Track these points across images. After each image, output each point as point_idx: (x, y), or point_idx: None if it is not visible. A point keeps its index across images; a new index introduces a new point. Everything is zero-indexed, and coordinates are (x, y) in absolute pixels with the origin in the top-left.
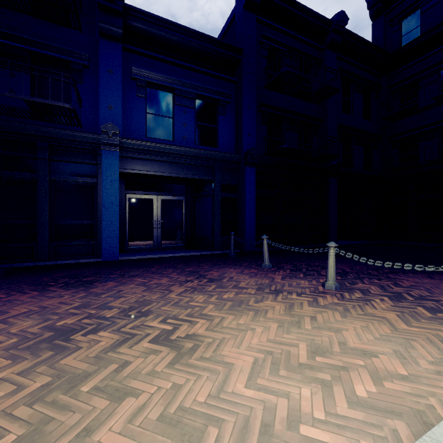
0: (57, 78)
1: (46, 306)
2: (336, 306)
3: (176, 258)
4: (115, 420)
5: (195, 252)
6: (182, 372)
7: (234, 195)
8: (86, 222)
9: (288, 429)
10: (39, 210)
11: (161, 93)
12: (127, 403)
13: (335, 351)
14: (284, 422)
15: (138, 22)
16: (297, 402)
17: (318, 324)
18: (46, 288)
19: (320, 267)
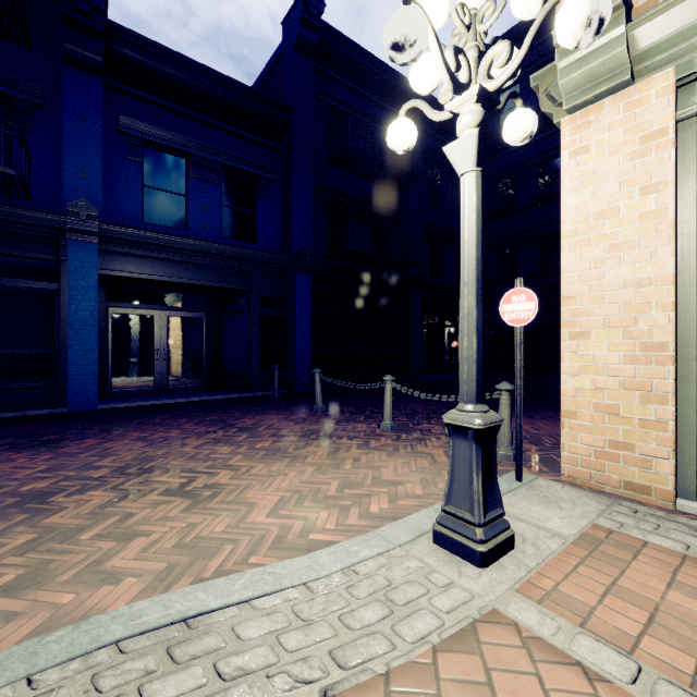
0: None
1: None
2: (387, 448)
3: (191, 404)
4: (126, 553)
5: (222, 394)
6: (199, 514)
7: (280, 312)
8: (39, 352)
9: (299, 538)
10: None
11: (168, 157)
12: (138, 541)
13: (366, 484)
14: (297, 534)
15: (131, 49)
16: (313, 522)
17: (359, 465)
18: None
19: None
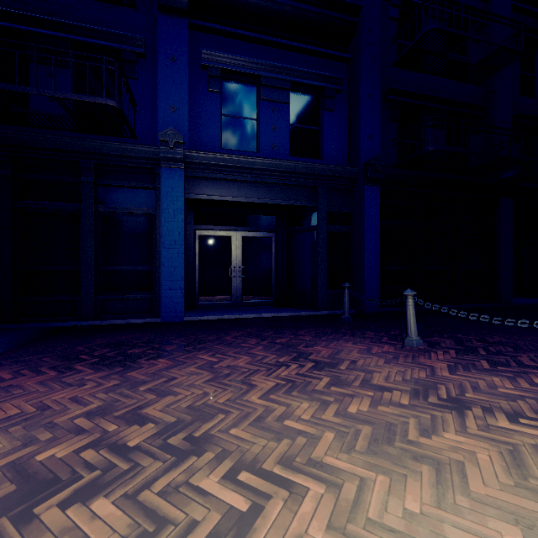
0: (97, 65)
1: (48, 406)
2: None
3: (262, 320)
4: None
5: (289, 311)
6: None
7: (347, 228)
8: (141, 268)
9: None
10: (83, 252)
11: (242, 85)
12: None
13: None
14: None
15: None
16: None
17: None
18: (72, 365)
19: (509, 347)
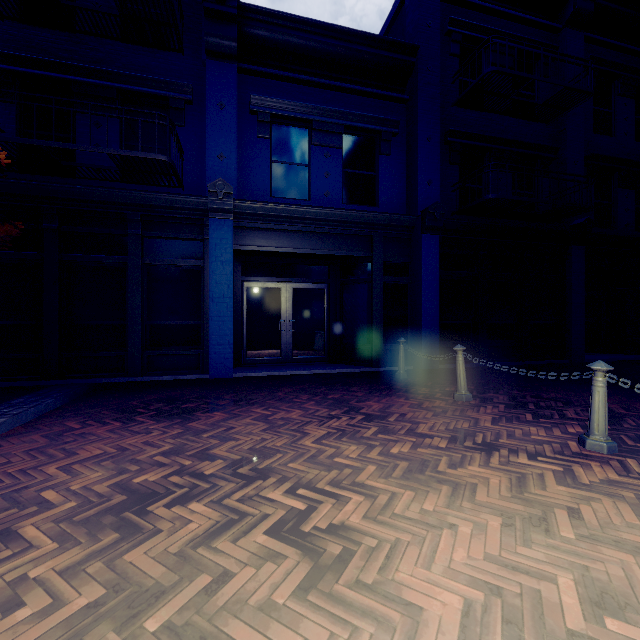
0: (149, 120)
1: (125, 448)
2: (618, 490)
3: (313, 377)
4: None
5: (343, 368)
6: (321, 612)
7: (403, 280)
8: (189, 322)
9: None
10: (130, 306)
11: (292, 129)
12: None
13: None
14: None
15: (259, 28)
16: None
17: (587, 530)
18: (132, 417)
19: (561, 402)
